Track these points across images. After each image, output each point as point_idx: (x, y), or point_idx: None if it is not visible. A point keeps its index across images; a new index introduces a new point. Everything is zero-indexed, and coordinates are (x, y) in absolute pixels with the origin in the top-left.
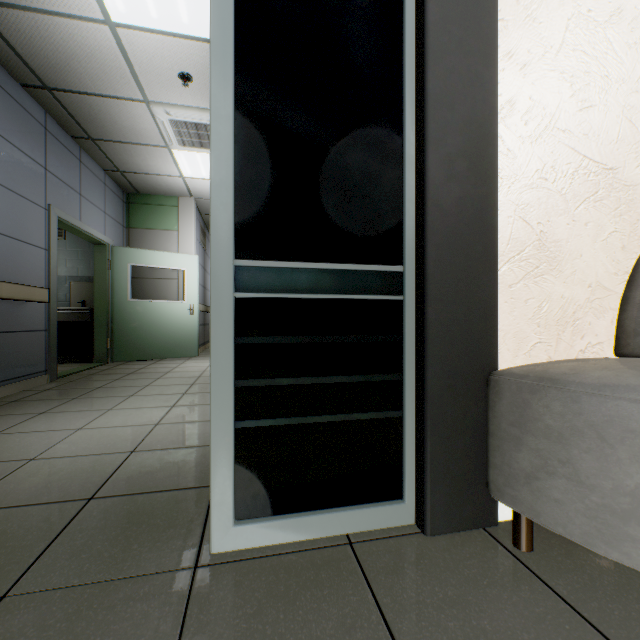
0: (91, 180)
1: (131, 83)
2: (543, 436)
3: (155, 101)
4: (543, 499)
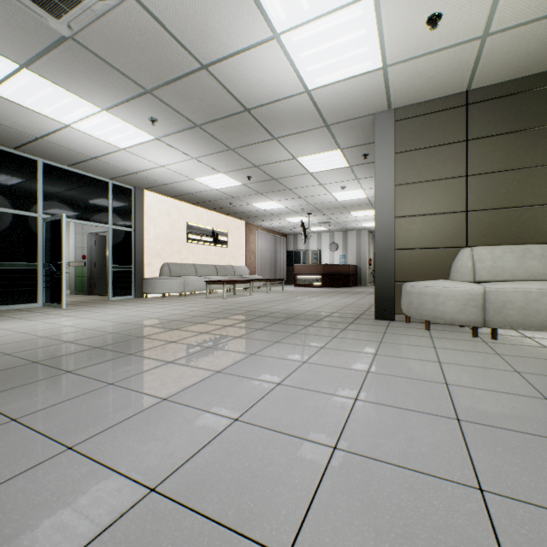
0: None
1: None
2: (148, 284)
3: None
4: (148, 290)
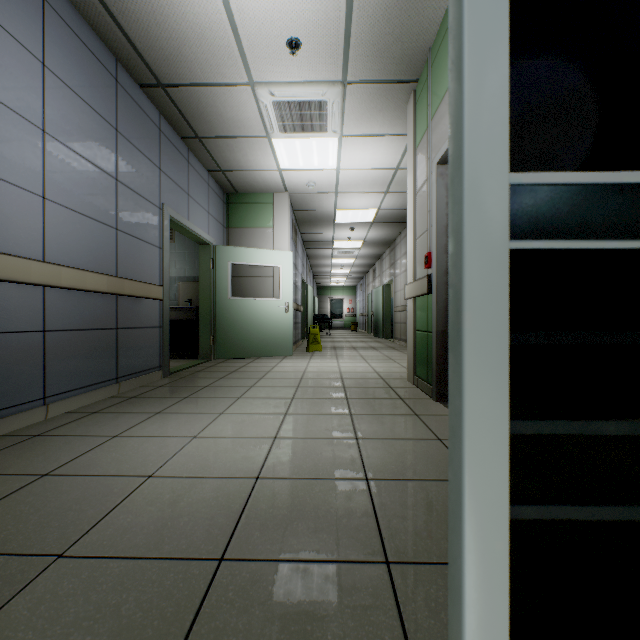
0: (197, 181)
1: (238, 64)
2: None
3: (260, 82)
4: None
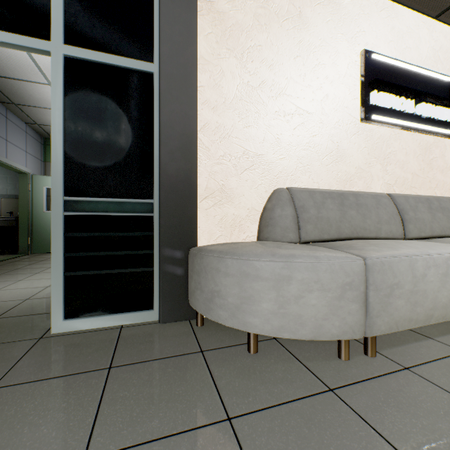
0: (15, 130)
1: (39, 74)
2: (196, 274)
3: None
4: (196, 300)
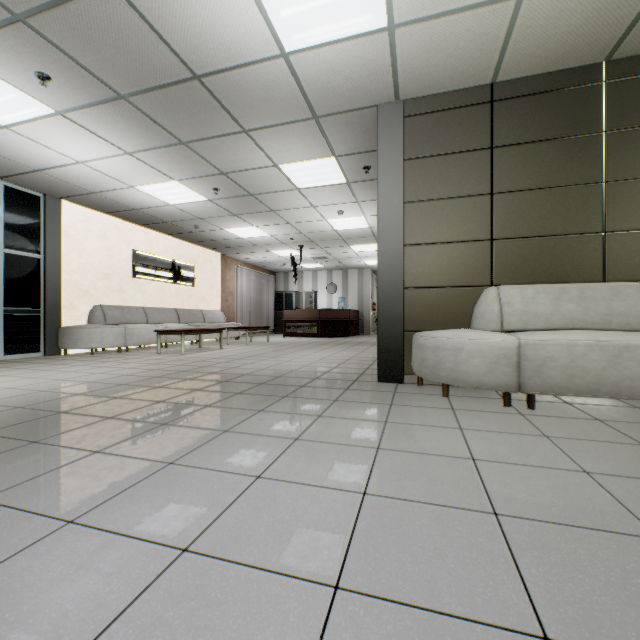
0: None
1: None
2: (68, 335)
3: None
4: (68, 344)
